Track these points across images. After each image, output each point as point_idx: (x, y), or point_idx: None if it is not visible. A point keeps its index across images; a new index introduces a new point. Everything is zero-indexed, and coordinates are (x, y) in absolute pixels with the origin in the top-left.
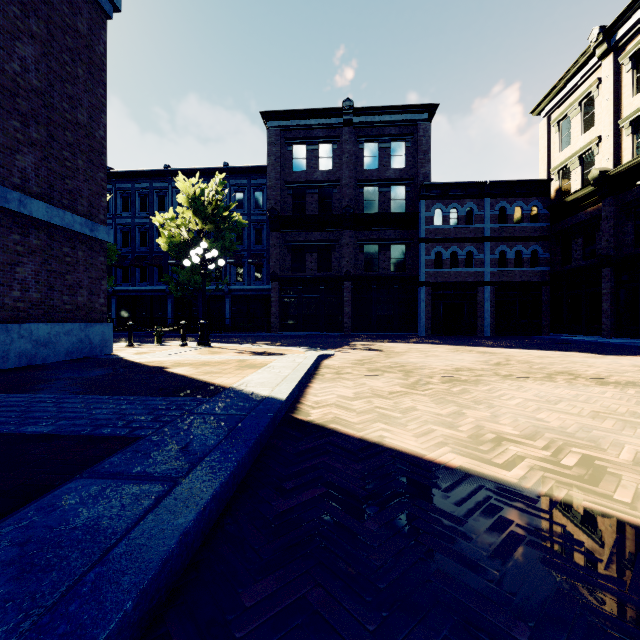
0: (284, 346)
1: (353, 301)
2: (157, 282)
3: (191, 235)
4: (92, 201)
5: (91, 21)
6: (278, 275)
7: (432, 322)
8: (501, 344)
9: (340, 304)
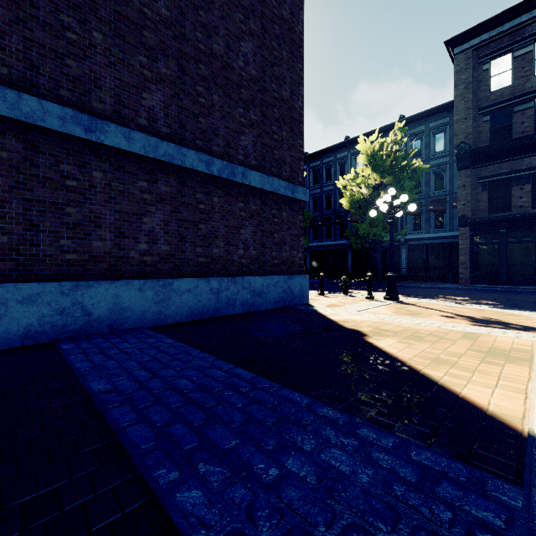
0: (501, 307)
1: None
2: (339, 237)
3: (369, 191)
4: (293, 166)
5: (292, 6)
6: (468, 219)
7: None
8: None
9: None
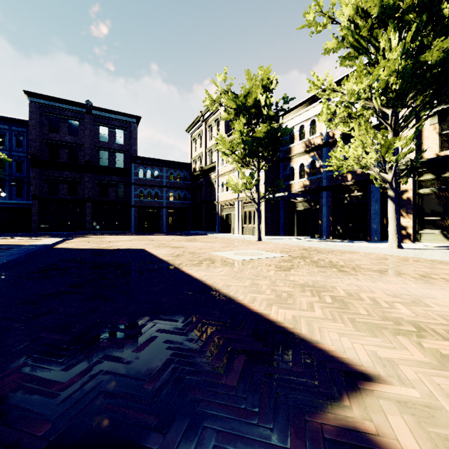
0: (45, 238)
1: (92, 214)
2: None
3: None
4: None
5: None
6: (38, 196)
7: (138, 225)
8: (159, 234)
9: (84, 215)
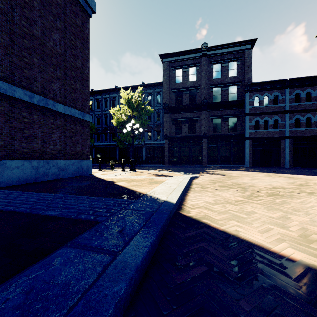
0: (171, 172)
1: (207, 148)
2: (112, 141)
3: (127, 118)
4: (83, 103)
5: (82, 19)
6: (168, 136)
7: (253, 159)
8: (298, 172)
9: (200, 150)
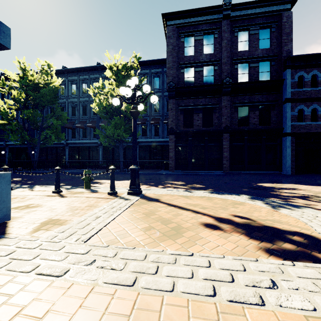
0: (216, 192)
1: (229, 148)
2: (92, 137)
3: None
4: None
5: None
6: (174, 130)
7: (295, 163)
8: None
9: (219, 150)
